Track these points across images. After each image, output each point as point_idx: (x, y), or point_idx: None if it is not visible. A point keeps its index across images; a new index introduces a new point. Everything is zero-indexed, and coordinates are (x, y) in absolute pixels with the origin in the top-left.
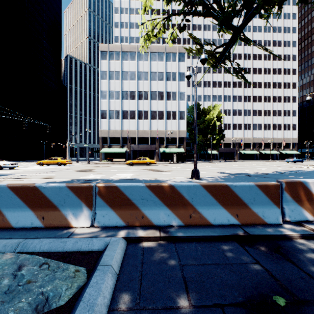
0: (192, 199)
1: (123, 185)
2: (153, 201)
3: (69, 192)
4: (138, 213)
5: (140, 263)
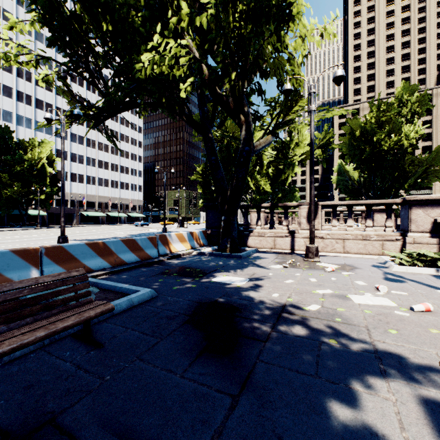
0: (116, 250)
1: (67, 244)
2: (91, 255)
3: (14, 256)
4: (80, 264)
5: (109, 281)
